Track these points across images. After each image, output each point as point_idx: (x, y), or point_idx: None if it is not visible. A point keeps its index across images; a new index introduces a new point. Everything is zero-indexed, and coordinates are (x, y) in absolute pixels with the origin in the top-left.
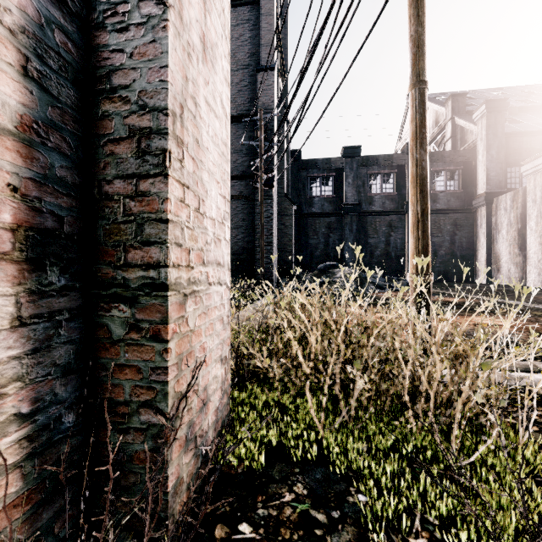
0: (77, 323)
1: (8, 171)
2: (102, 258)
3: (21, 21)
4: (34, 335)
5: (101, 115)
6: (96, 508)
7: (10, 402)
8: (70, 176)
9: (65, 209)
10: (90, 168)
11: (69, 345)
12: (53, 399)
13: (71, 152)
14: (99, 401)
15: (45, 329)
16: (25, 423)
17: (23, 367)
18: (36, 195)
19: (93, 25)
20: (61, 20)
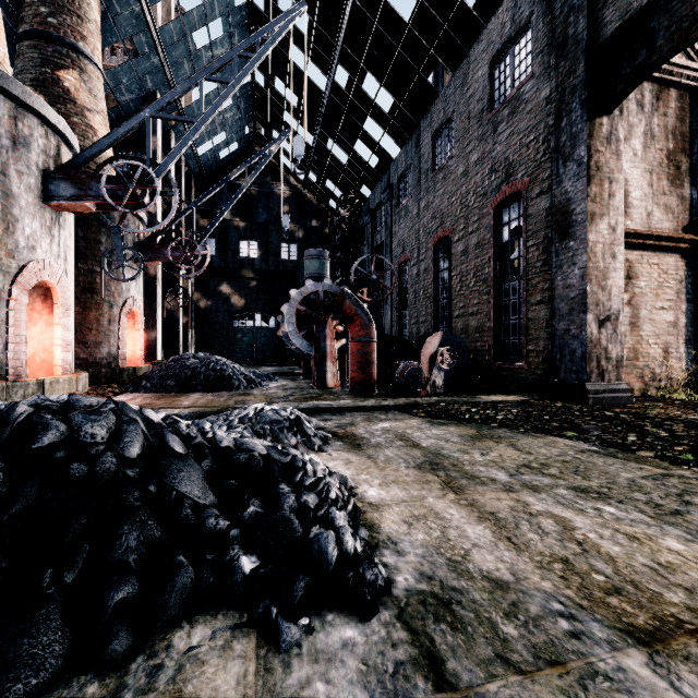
0: (691, 354)
1: (683, 331)
2: (696, 342)
3: (685, 310)
4: (686, 354)
5: (696, 317)
6: (695, 387)
7: (683, 362)
8: (690, 329)
9: (690, 335)
10: (693, 326)
11: (690, 357)
12: (688, 364)
13: (690, 325)
14: (695, 368)
15: (687, 353)
16: (685, 366)
17: (685, 358)
18: (686, 334)
19: (694, 301)
20: (689, 305)
